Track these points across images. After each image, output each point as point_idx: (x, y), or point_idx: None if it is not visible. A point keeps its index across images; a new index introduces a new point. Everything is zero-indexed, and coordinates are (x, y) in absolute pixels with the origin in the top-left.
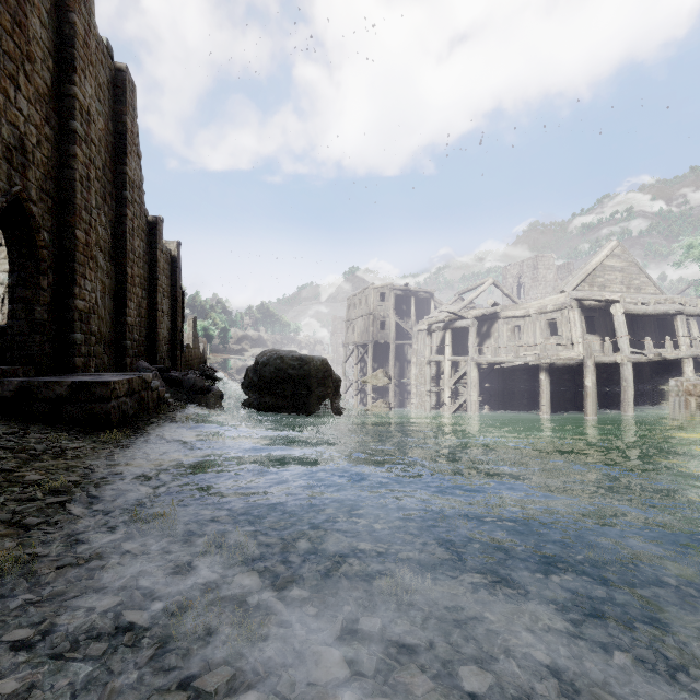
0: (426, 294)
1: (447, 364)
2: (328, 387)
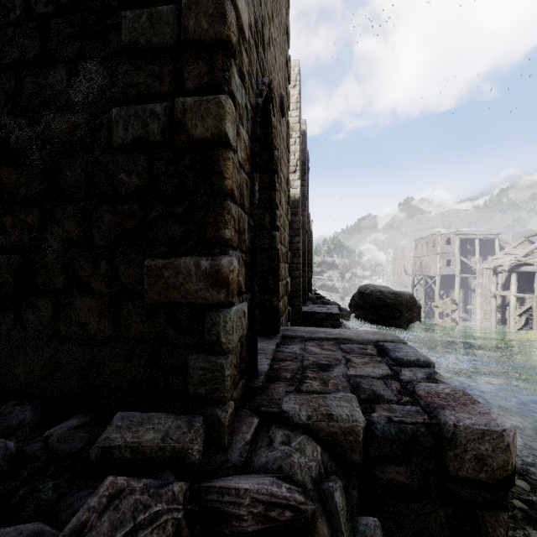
0: (489, 236)
1: (513, 299)
2: (414, 312)
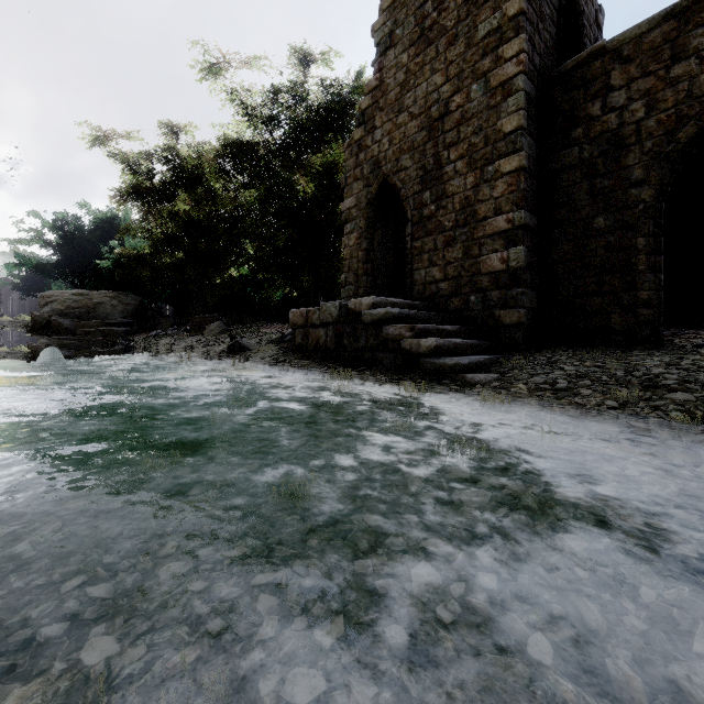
0: None
1: None
2: None
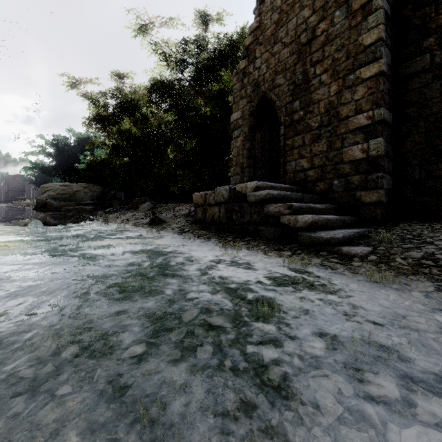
0: None
1: None
2: None
